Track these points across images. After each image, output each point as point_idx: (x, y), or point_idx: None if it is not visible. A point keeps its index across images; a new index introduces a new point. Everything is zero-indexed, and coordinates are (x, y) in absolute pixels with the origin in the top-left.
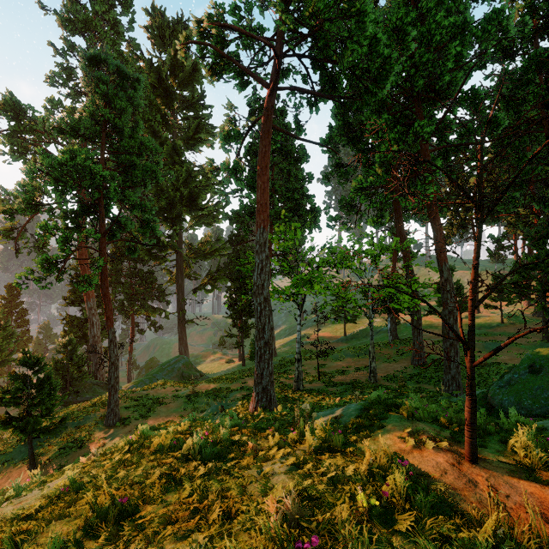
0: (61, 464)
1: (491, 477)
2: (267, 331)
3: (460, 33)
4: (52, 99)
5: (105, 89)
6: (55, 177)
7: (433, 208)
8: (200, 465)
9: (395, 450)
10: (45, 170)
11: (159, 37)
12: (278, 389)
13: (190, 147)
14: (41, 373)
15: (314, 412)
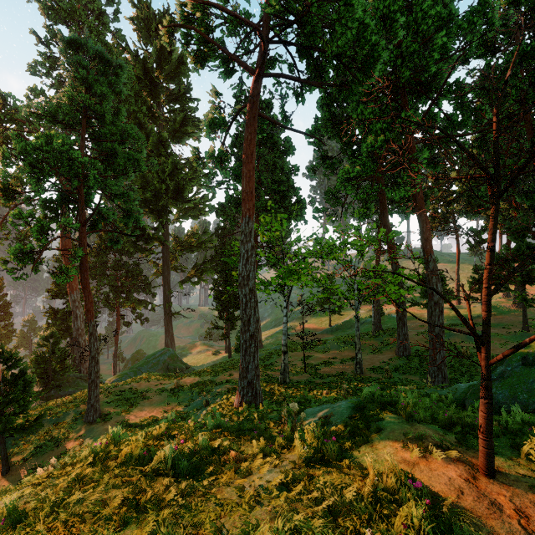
0: (36, 464)
1: (515, 496)
2: (252, 323)
3: (445, 26)
4: (35, 88)
5: (84, 74)
6: (31, 163)
7: (419, 199)
8: (172, 482)
9: (397, 461)
10: (18, 155)
11: (145, 29)
12: (264, 382)
13: (177, 140)
14: (15, 369)
15: (302, 408)
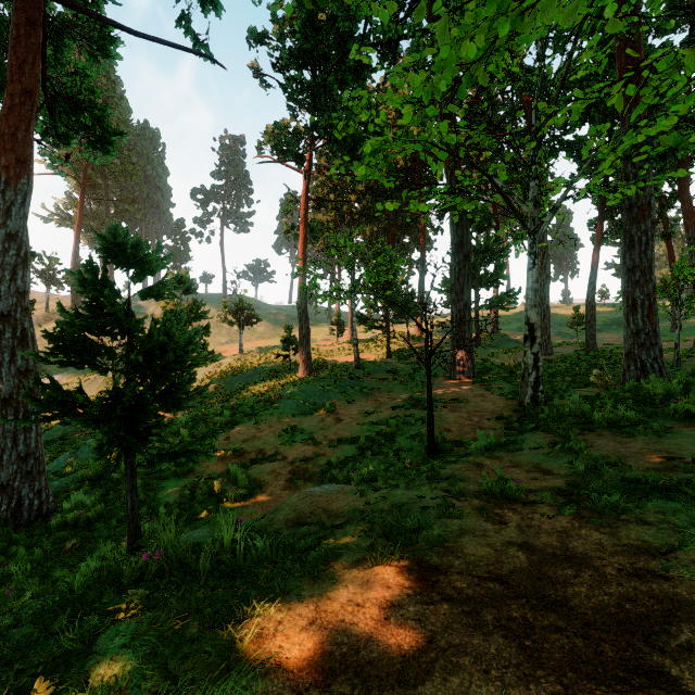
0: None
1: None
2: None
3: None
4: None
5: None
6: None
7: None
8: None
9: None
10: None
11: None
12: None
13: None
14: None
15: None
